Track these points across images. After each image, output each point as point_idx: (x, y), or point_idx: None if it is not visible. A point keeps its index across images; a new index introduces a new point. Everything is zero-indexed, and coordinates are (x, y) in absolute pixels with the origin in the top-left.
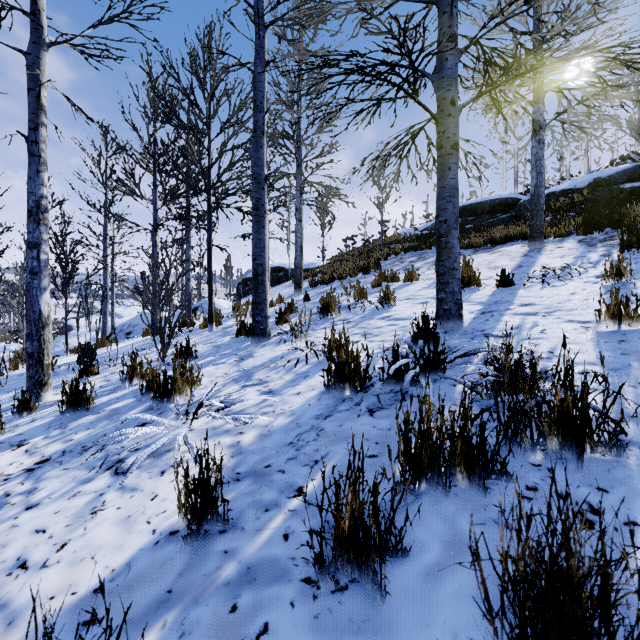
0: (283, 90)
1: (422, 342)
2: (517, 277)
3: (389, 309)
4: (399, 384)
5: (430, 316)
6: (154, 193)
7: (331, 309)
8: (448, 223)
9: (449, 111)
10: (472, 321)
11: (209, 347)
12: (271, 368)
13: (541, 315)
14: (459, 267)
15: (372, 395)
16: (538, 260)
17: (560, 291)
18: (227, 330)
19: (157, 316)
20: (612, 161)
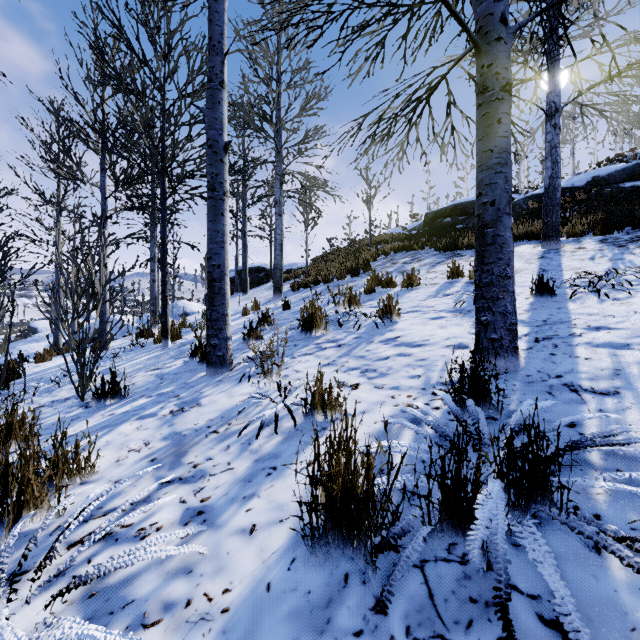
0: (260, 65)
1: (473, 404)
2: (551, 284)
3: (392, 326)
4: (465, 533)
5: (456, 342)
6: (102, 178)
7: (316, 325)
8: (497, 205)
9: (498, 33)
10: (528, 355)
11: (151, 377)
12: (219, 436)
13: (639, 349)
14: (513, 274)
15: (409, 565)
16: (563, 263)
17: (634, 307)
18: (184, 348)
19: (106, 326)
20: (599, 163)
